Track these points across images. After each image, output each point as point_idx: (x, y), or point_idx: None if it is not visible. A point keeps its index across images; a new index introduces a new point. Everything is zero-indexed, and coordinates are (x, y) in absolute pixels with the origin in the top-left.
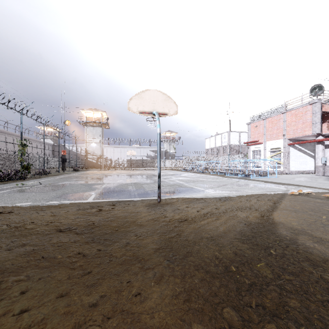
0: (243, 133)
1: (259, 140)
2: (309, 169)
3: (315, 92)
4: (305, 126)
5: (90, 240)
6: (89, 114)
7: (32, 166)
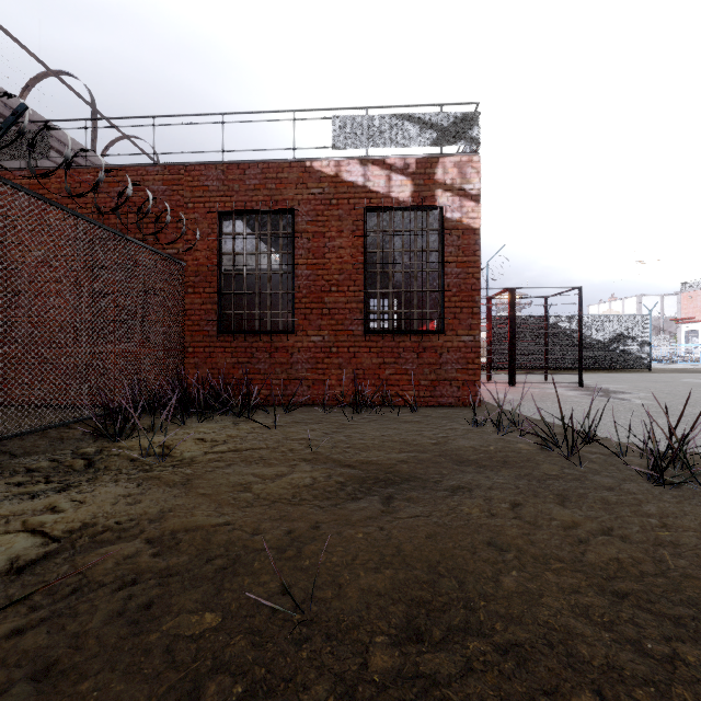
0: (669, 297)
1: (695, 316)
2: None
3: None
4: None
5: None
6: None
7: None
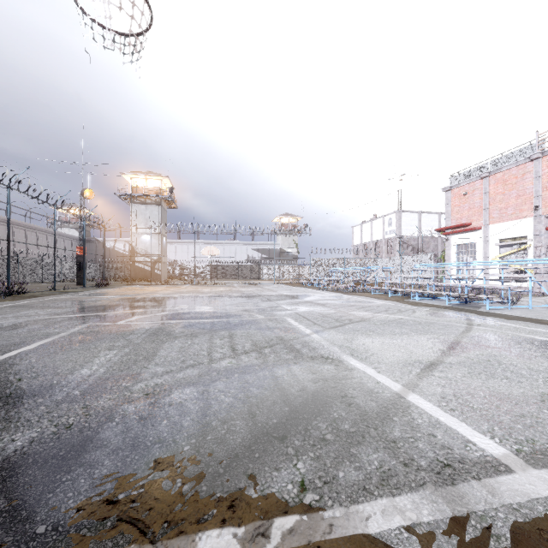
0: (427, 214)
1: (472, 221)
2: None
3: None
4: None
5: None
6: (139, 183)
7: (27, 278)
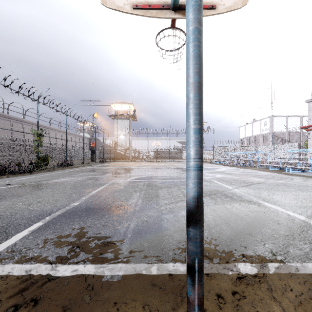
0: (292, 117)
1: None
2: None
3: None
4: None
5: None
6: (118, 108)
7: (68, 158)
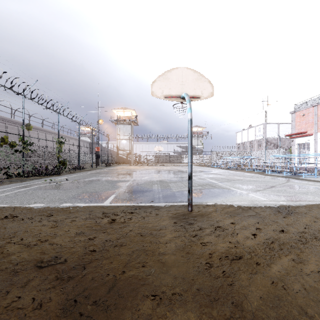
0: (283, 124)
1: (307, 131)
2: None
3: None
4: None
5: (66, 306)
6: (120, 113)
7: (72, 162)
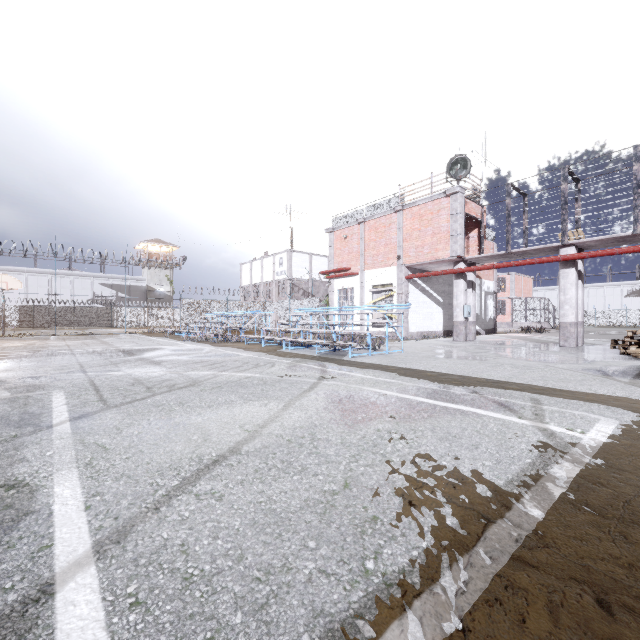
0: (317, 257)
1: (351, 266)
2: (436, 328)
3: (457, 171)
4: (437, 240)
5: None
6: None
7: None
